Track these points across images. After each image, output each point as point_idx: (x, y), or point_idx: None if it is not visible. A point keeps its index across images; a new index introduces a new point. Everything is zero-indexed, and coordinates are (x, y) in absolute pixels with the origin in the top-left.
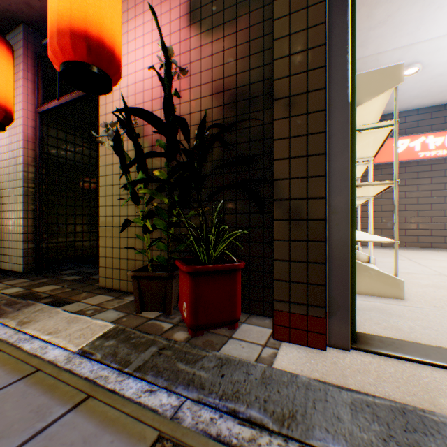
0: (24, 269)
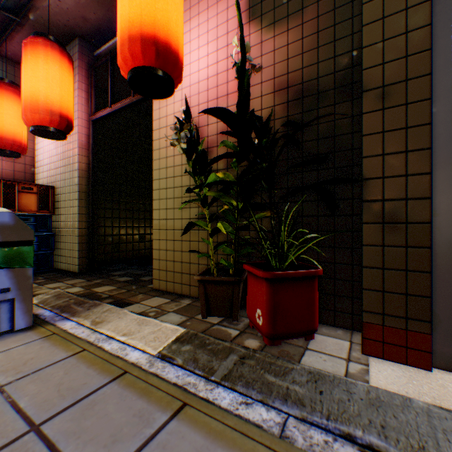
0: (79, 270)
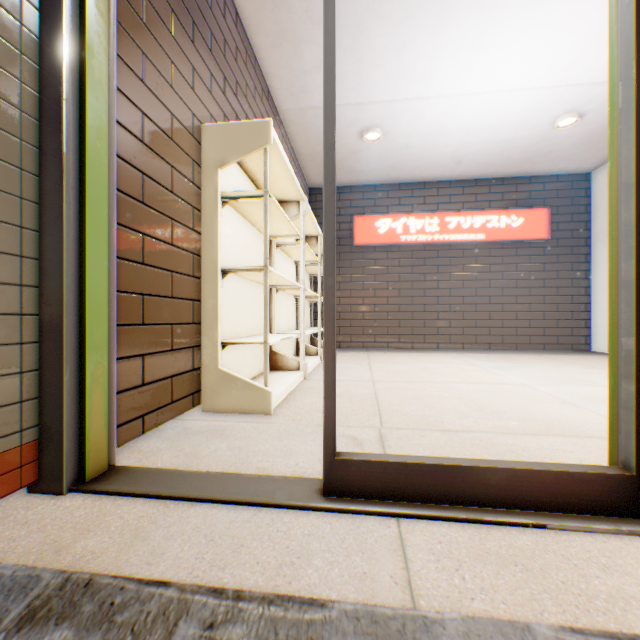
0: None
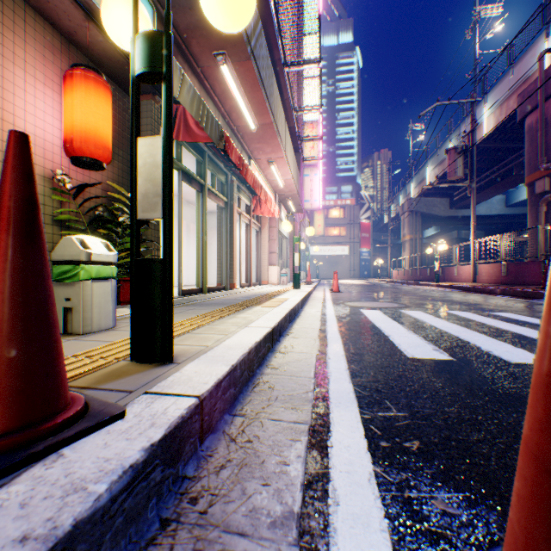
0: None
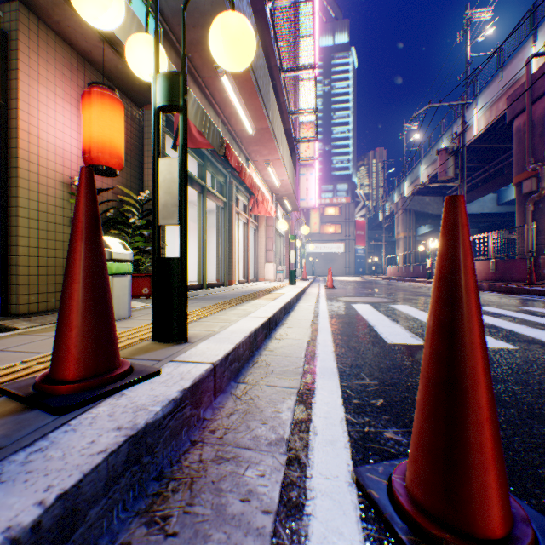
0: None
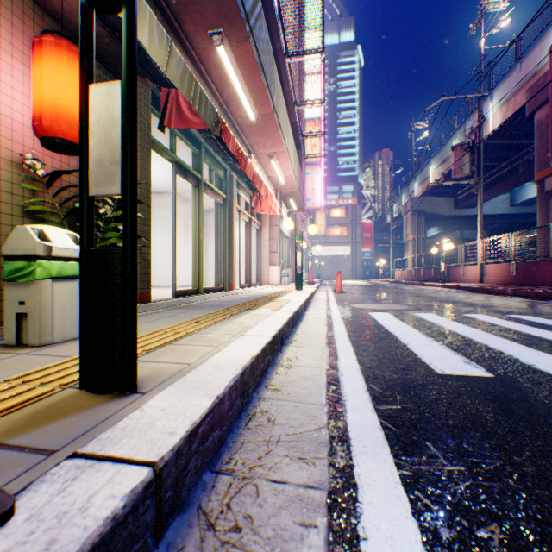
0: None
